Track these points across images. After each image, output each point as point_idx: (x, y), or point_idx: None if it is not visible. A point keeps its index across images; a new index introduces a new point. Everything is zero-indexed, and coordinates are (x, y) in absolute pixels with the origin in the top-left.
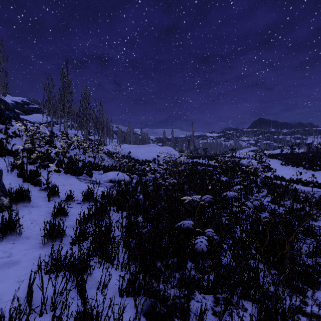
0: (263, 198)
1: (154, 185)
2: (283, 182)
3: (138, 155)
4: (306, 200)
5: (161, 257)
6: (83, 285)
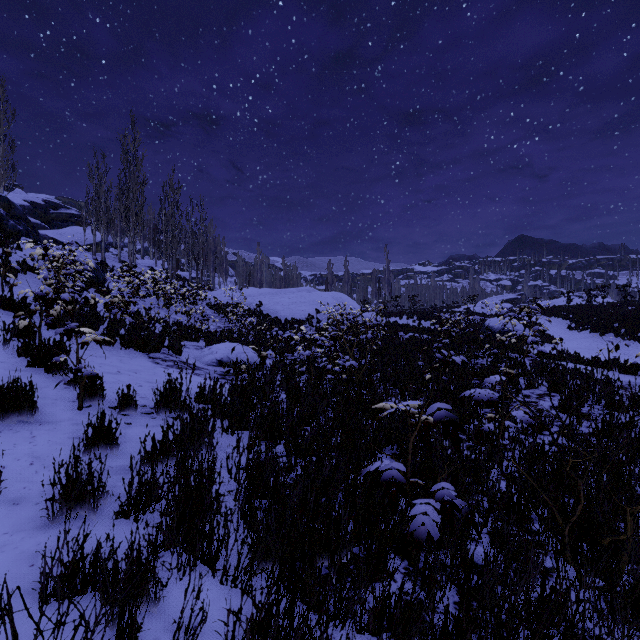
0: (541, 400)
1: (310, 372)
2: (579, 365)
3: (278, 309)
4: (635, 404)
5: (331, 552)
6: (132, 639)
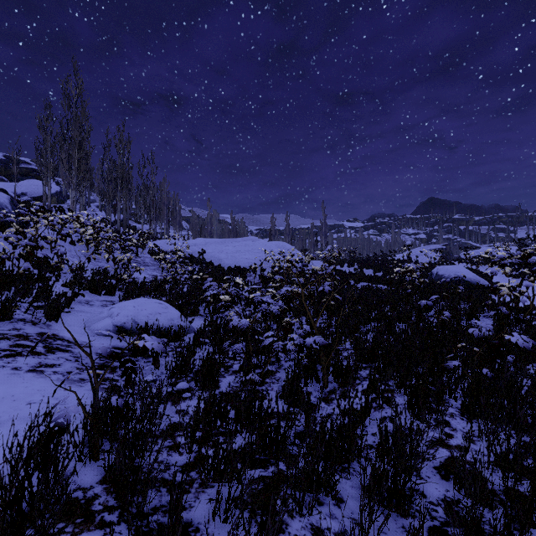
0: None
1: (248, 350)
2: None
3: (221, 257)
4: None
5: None
6: None
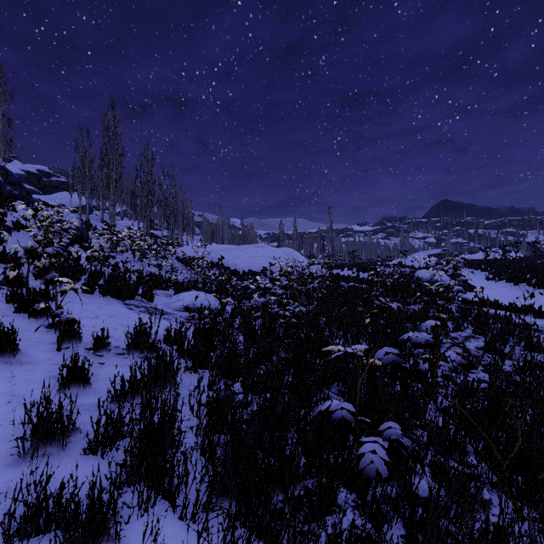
0: (467, 341)
1: (264, 317)
2: (498, 310)
3: (237, 262)
4: None
5: (284, 490)
6: None
